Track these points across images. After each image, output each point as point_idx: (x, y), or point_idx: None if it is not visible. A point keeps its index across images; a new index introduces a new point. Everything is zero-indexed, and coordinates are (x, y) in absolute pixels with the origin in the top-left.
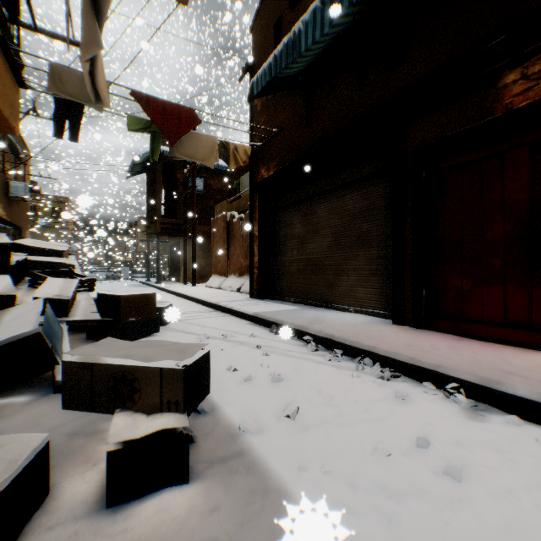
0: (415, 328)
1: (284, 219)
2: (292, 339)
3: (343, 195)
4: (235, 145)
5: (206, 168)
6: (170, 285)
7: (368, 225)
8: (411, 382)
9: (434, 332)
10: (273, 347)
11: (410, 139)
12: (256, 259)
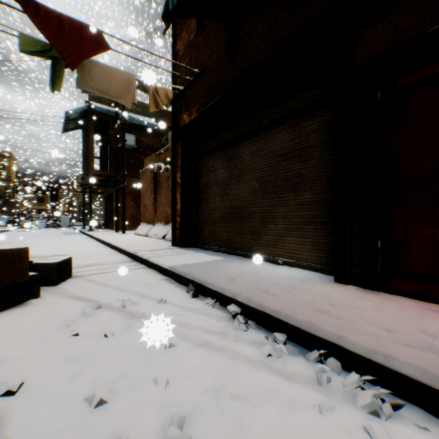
0: (366, 289)
1: (206, 165)
2: (212, 306)
3: (270, 135)
4: (155, 88)
5: (138, 126)
6: (101, 232)
7: (299, 166)
8: (429, 422)
9: (395, 297)
10: (185, 325)
11: (358, 54)
12: (178, 207)
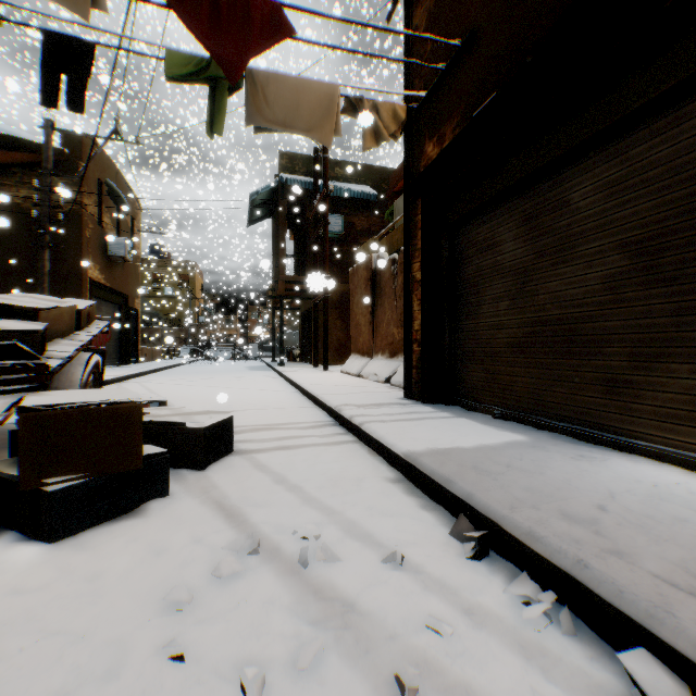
0: None
1: (475, 238)
2: (543, 614)
3: (670, 126)
4: (374, 105)
5: (347, 201)
6: (294, 368)
7: None
8: None
9: None
10: None
11: None
12: (416, 326)
